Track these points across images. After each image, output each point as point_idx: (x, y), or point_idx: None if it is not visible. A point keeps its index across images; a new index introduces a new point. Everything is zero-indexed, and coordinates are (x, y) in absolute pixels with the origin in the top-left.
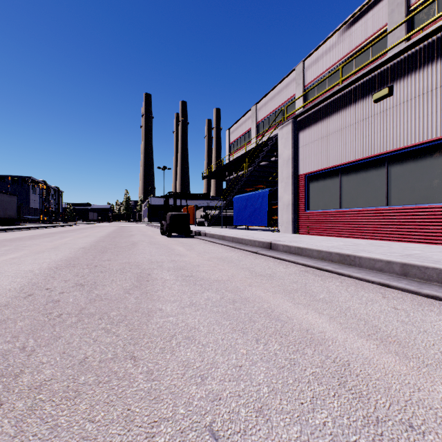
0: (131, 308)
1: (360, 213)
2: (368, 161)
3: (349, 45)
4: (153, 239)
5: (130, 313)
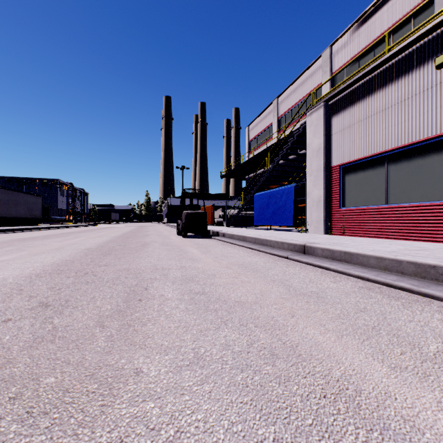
0: (88, 365)
1: (416, 209)
2: (426, 144)
3: (385, 22)
4: (167, 239)
5: (77, 383)
